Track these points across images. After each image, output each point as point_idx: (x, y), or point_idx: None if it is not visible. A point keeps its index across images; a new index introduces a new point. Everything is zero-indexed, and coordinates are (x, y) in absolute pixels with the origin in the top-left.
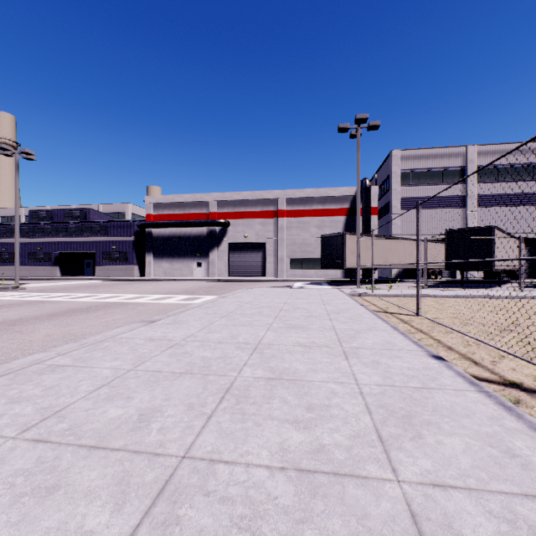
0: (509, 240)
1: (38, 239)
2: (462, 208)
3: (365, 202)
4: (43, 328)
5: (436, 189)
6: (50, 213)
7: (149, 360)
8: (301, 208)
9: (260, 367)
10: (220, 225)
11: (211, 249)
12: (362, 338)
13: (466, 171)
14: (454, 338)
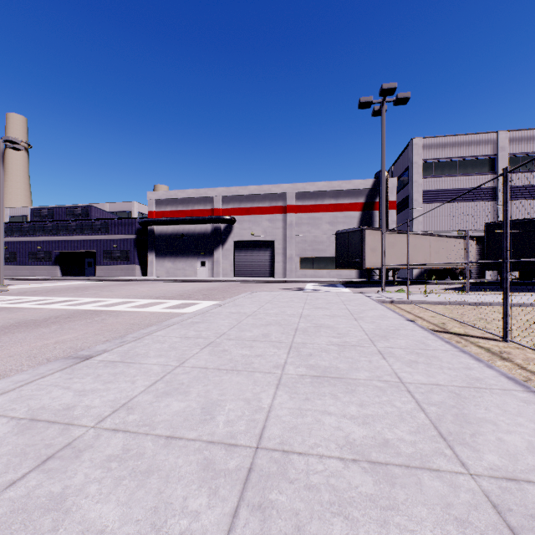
0: None
1: (39, 238)
2: (492, 202)
3: None
4: None
5: (463, 180)
6: (52, 211)
7: None
8: (311, 202)
9: None
10: (225, 222)
11: (216, 247)
12: (486, 425)
13: (497, 159)
14: None
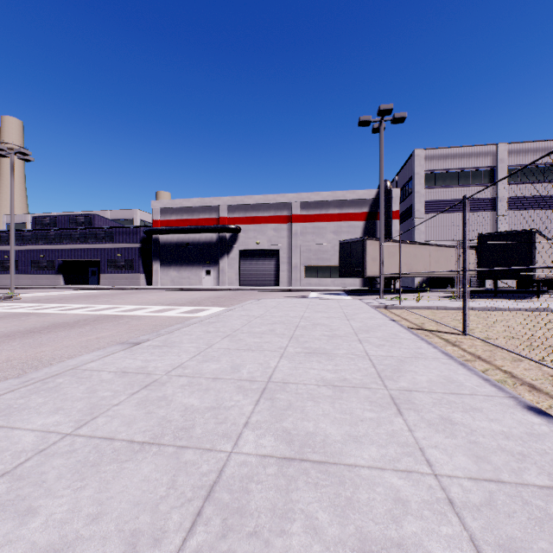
0: (548, 246)
1: (41, 247)
2: (492, 212)
3: (386, 205)
4: (7, 350)
5: (463, 191)
6: (54, 219)
7: (104, 413)
8: (316, 212)
9: (269, 430)
10: (231, 231)
11: (221, 256)
12: (410, 372)
13: (496, 171)
14: (529, 370)
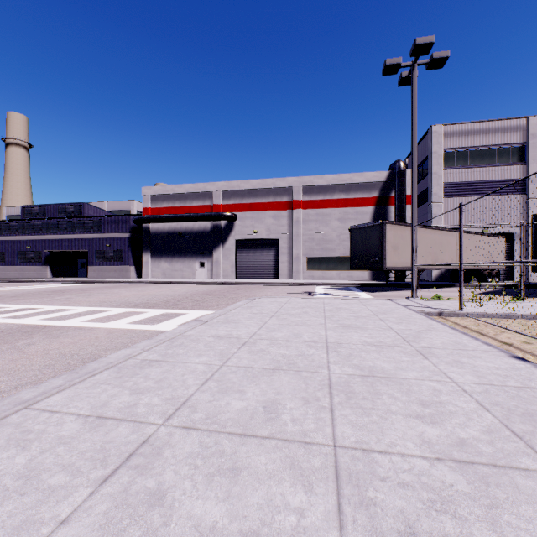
0: None
1: (28, 237)
2: (522, 195)
3: (399, 188)
4: None
5: (488, 172)
6: (43, 208)
7: None
8: (320, 197)
9: None
10: (226, 219)
11: (215, 246)
12: None
13: (528, 148)
14: None
